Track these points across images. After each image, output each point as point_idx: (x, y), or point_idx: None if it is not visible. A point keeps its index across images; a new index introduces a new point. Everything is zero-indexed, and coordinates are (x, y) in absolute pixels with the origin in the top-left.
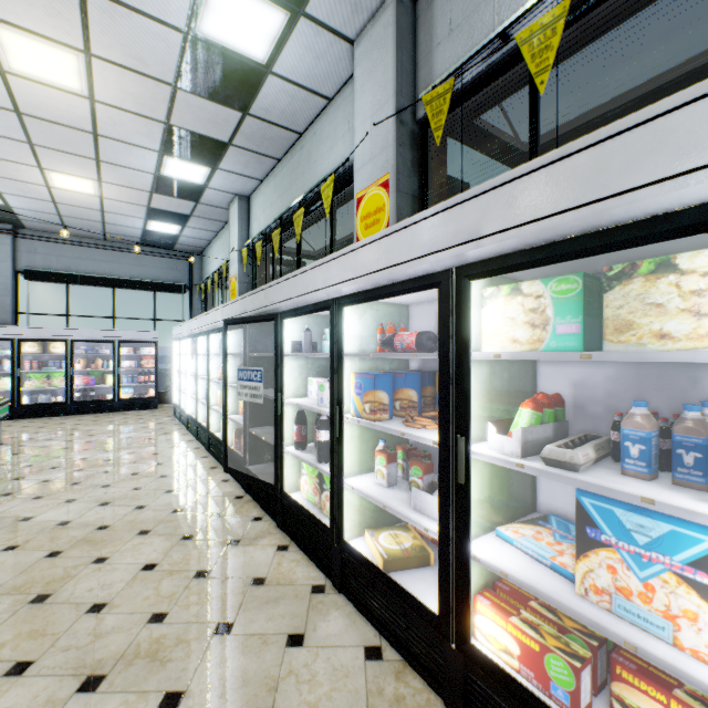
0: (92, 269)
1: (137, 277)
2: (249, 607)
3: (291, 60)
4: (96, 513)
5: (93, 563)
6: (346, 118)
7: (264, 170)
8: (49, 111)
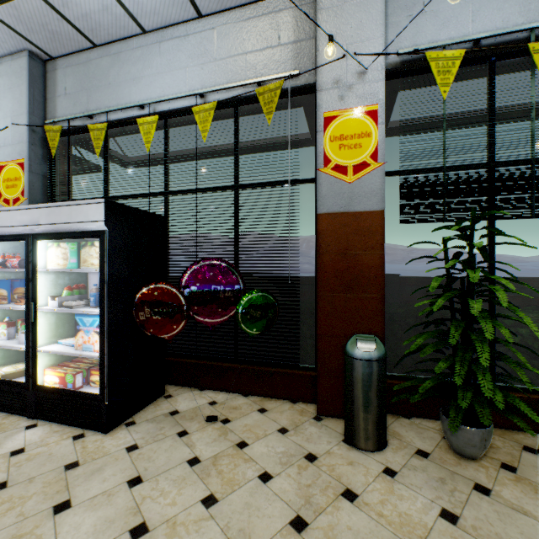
0: None
1: None
2: None
3: None
4: None
5: None
6: None
7: None
8: None
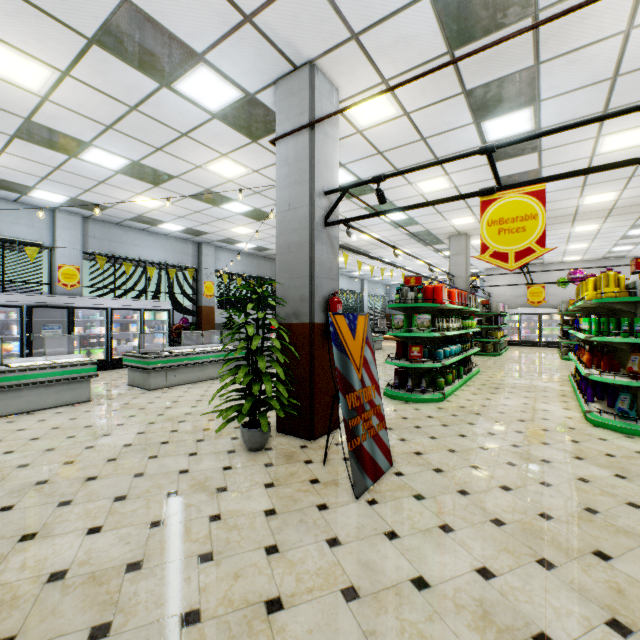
0: None
1: None
2: (113, 372)
3: (36, 199)
4: None
5: None
6: (31, 220)
7: None
8: None
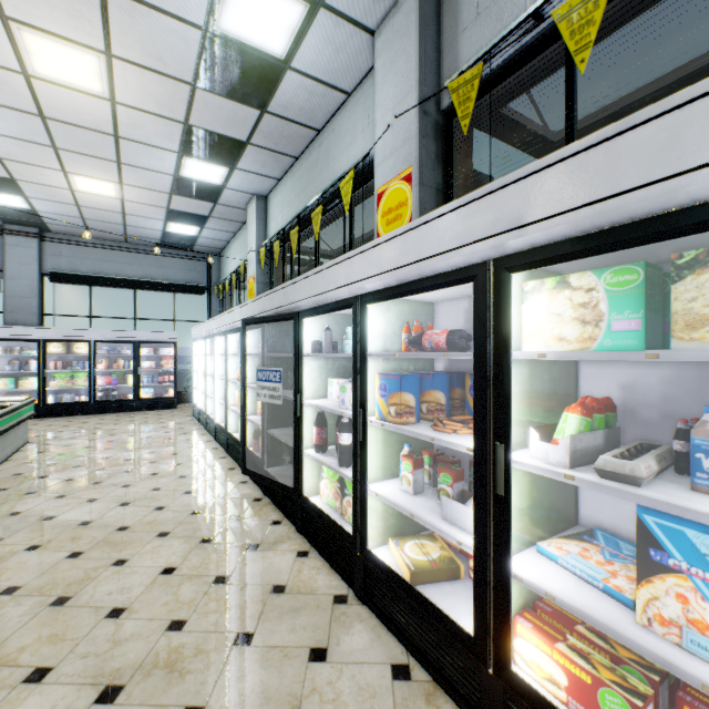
0: (114, 271)
1: (157, 278)
2: (269, 617)
3: (310, 54)
4: (117, 514)
5: (113, 565)
6: (366, 113)
7: (282, 169)
8: (72, 114)
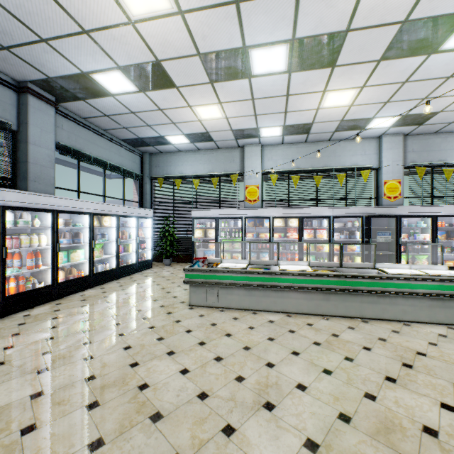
0: (95, 152)
1: (118, 164)
2: None
3: (369, 131)
4: None
5: None
6: (363, 150)
7: (292, 142)
8: (297, 101)
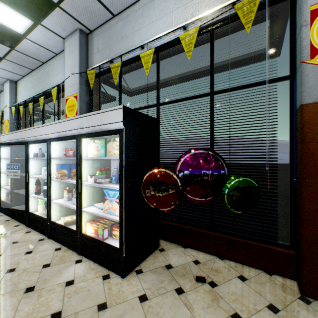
0: None
1: None
2: (10, 249)
3: (36, 36)
4: None
5: None
6: (64, 64)
7: (25, 72)
8: None
